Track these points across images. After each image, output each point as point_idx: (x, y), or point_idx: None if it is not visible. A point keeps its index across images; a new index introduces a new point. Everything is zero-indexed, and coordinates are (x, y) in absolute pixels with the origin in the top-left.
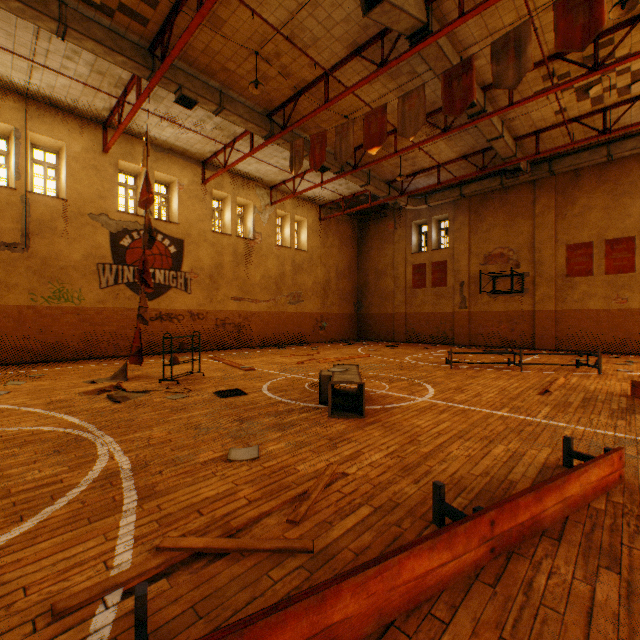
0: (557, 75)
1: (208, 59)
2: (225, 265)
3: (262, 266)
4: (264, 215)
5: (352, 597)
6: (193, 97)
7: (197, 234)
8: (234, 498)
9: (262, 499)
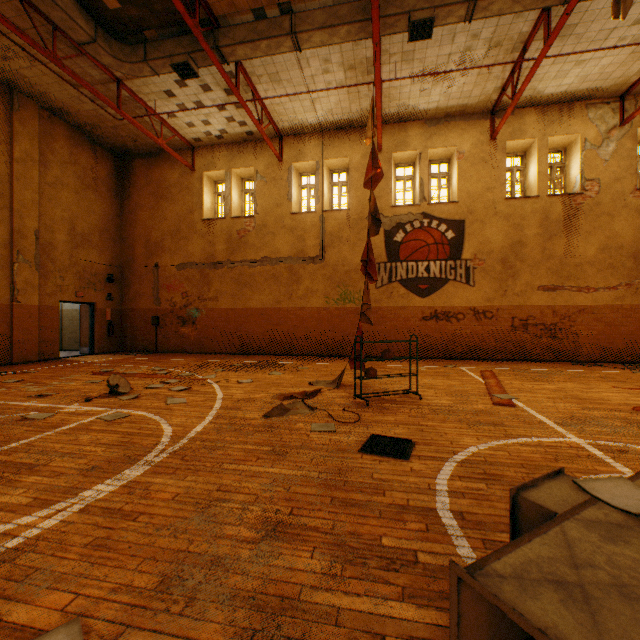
0: None
1: None
2: (526, 242)
3: (599, 232)
4: (604, 148)
5: None
6: (426, 16)
7: (482, 208)
8: None
9: None
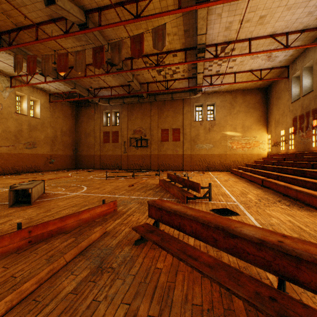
0: (149, 63)
1: None
2: None
3: (3, 124)
4: (5, 93)
5: None
6: None
7: None
8: None
9: None
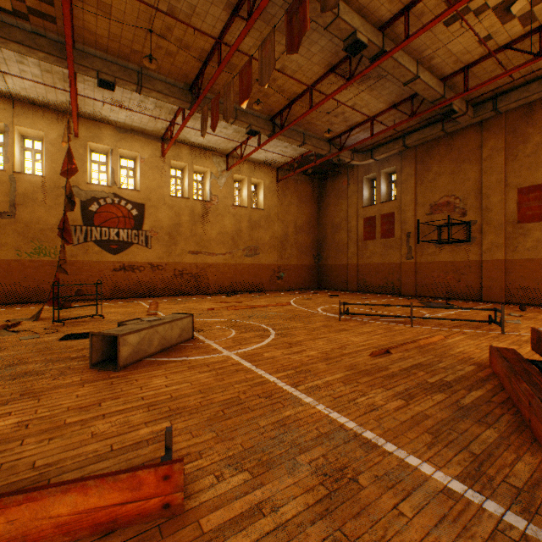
0: None
1: (117, 44)
2: (183, 224)
3: (218, 224)
4: (220, 180)
5: None
6: (110, 80)
7: (157, 199)
8: None
9: None
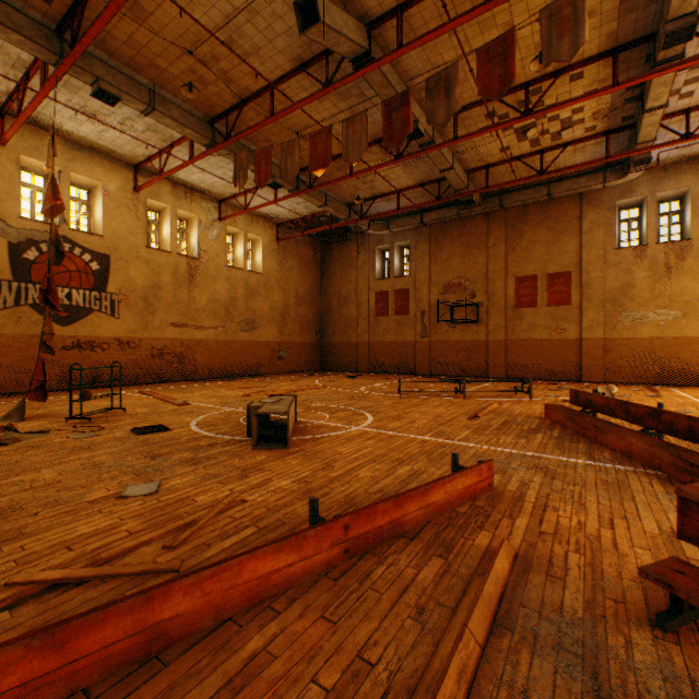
0: (498, 115)
1: (133, 52)
2: (163, 286)
3: (209, 288)
4: (212, 231)
5: (185, 596)
6: (115, 92)
7: (127, 249)
8: (114, 532)
9: (145, 530)
